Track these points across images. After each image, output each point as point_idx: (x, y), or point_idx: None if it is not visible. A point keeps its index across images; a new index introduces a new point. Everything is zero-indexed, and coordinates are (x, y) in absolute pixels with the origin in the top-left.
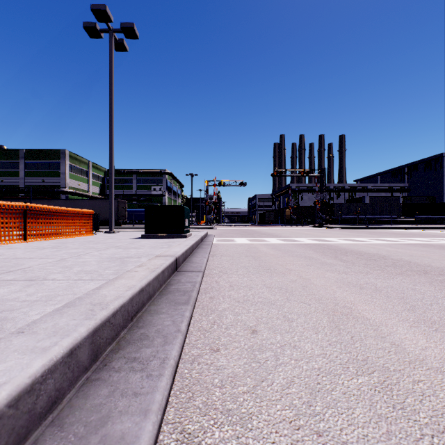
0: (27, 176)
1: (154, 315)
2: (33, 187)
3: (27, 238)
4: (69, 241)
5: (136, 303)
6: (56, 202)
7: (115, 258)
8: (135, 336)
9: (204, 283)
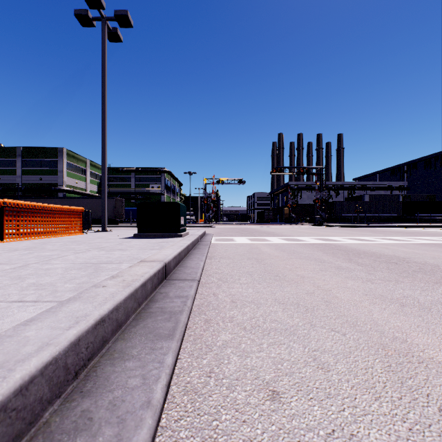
0: (24, 175)
1: (116, 362)
2: (30, 185)
3: (5, 238)
4: (52, 241)
5: (88, 345)
6: (52, 200)
7: (89, 263)
8: (69, 421)
9: (198, 296)
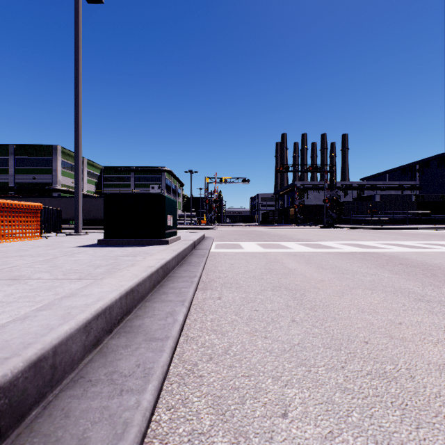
0: (17, 174)
1: None
2: (23, 185)
3: None
4: None
5: None
6: (42, 200)
7: None
8: None
9: None
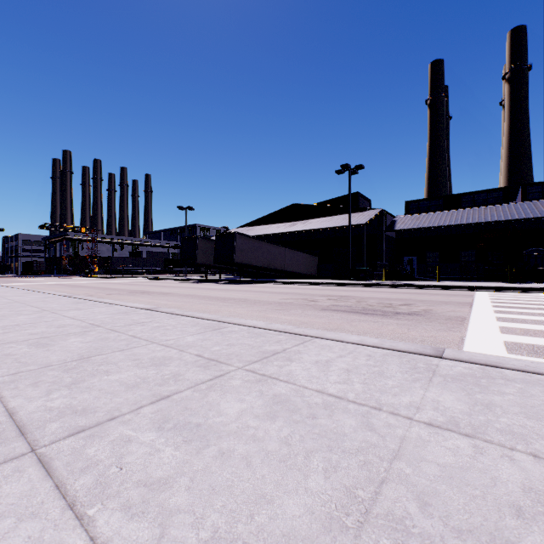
0: None
1: None
2: None
3: None
4: None
5: None
6: None
7: None
8: None
9: None
